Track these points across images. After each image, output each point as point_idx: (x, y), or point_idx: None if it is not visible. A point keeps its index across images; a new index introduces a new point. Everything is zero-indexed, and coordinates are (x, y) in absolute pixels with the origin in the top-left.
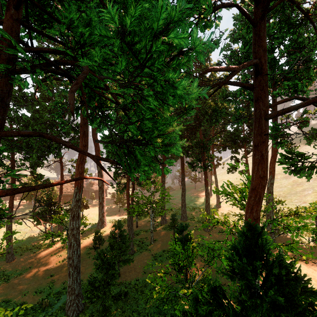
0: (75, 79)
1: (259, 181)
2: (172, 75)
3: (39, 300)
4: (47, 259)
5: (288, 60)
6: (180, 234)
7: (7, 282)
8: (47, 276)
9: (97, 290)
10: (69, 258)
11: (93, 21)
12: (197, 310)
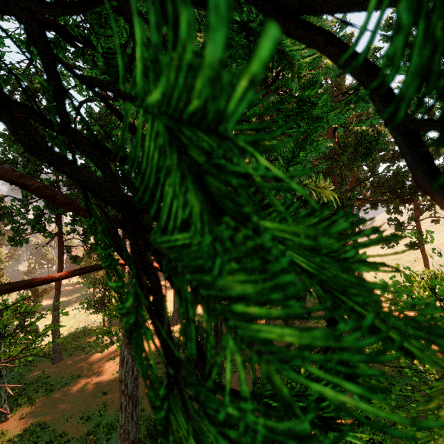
0: None
1: None
2: None
3: (84, 432)
4: (101, 366)
5: None
6: None
7: (48, 395)
8: (98, 393)
9: None
10: (120, 381)
11: None
12: None
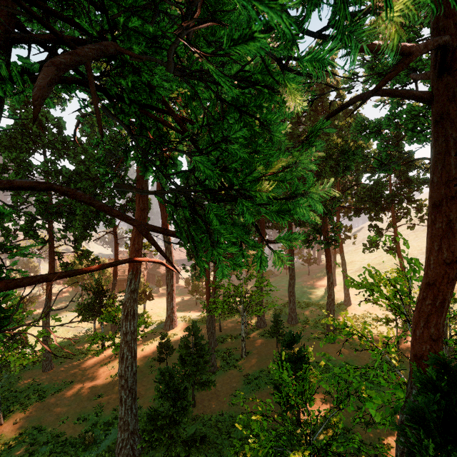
0: (71, 46)
1: (442, 269)
2: None
3: (81, 432)
4: (95, 371)
5: None
6: (287, 347)
7: (41, 401)
8: (93, 396)
9: (159, 431)
10: (120, 377)
11: None
12: None
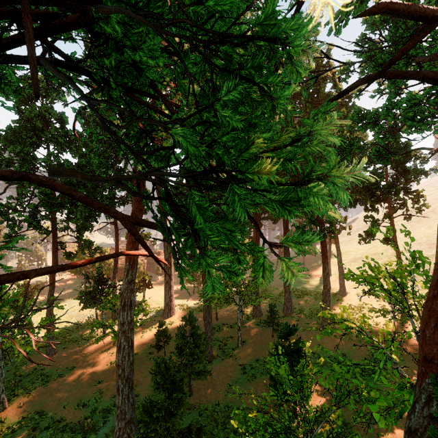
0: None
1: None
2: None
3: (81, 418)
4: (95, 357)
5: None
6: (284, 339)
7: (44, 385)
8: (94, 382)
9: (155, 422)
10: (117, 366)
11: None
12: None
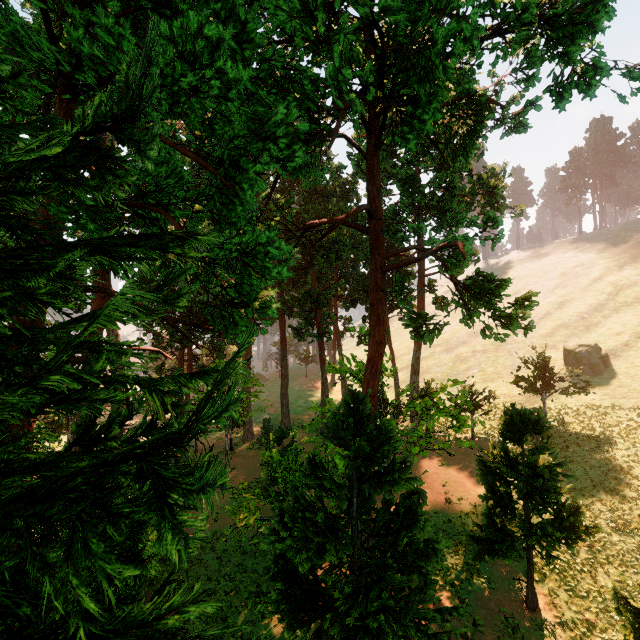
0: None
1: (376, 348)
2: (269, 264)
3: None
4: None
5: (434, 178)
6: (277, 444)
7: None
8: None
9: None
10: None
11: (179, 167)
12: (296, 498)
